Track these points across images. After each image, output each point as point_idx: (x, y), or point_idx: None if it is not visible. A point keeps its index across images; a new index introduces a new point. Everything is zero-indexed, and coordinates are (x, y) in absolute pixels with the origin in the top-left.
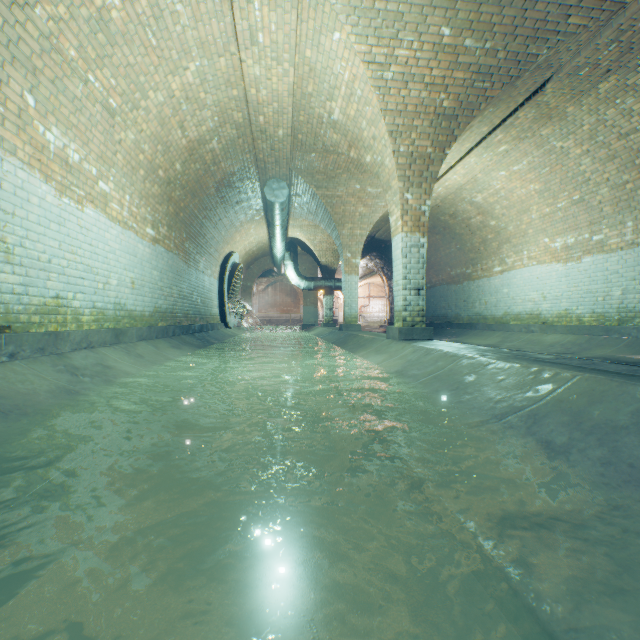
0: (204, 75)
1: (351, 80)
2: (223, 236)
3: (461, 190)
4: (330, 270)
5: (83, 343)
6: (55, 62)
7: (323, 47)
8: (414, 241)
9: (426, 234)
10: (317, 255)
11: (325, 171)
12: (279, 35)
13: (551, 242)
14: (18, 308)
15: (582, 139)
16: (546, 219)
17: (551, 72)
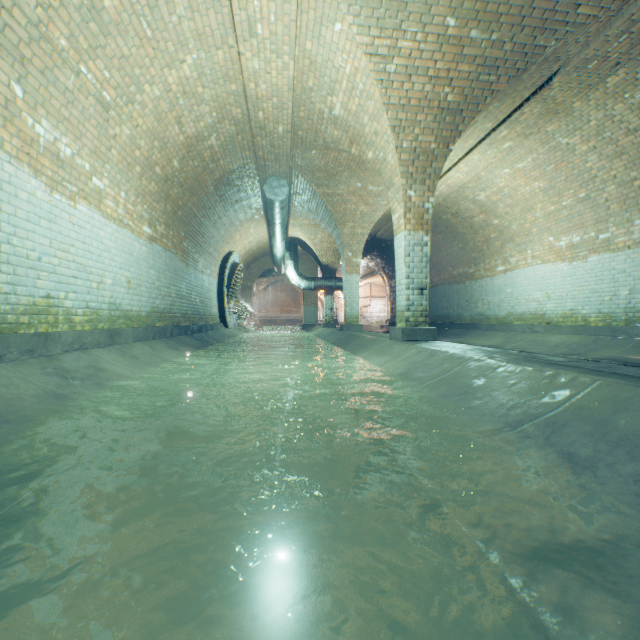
0: (201, 68)
1: (353, 73)
2: (222, 235)
3: (464, 188)
4: (331, 270)
5: (75, 344)
6: (44, 51)
7: (324, 39)
8: (417, 239)
9: (429, 232)
10: (317, 255)
11: (326, 169)
12: (278, 26)
13: (556, 241)
14: (5, 308)
15: (589, 135)
16: (551, 217)
17: (558, 65)
